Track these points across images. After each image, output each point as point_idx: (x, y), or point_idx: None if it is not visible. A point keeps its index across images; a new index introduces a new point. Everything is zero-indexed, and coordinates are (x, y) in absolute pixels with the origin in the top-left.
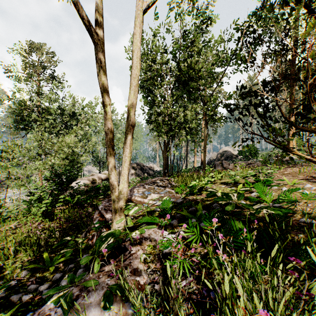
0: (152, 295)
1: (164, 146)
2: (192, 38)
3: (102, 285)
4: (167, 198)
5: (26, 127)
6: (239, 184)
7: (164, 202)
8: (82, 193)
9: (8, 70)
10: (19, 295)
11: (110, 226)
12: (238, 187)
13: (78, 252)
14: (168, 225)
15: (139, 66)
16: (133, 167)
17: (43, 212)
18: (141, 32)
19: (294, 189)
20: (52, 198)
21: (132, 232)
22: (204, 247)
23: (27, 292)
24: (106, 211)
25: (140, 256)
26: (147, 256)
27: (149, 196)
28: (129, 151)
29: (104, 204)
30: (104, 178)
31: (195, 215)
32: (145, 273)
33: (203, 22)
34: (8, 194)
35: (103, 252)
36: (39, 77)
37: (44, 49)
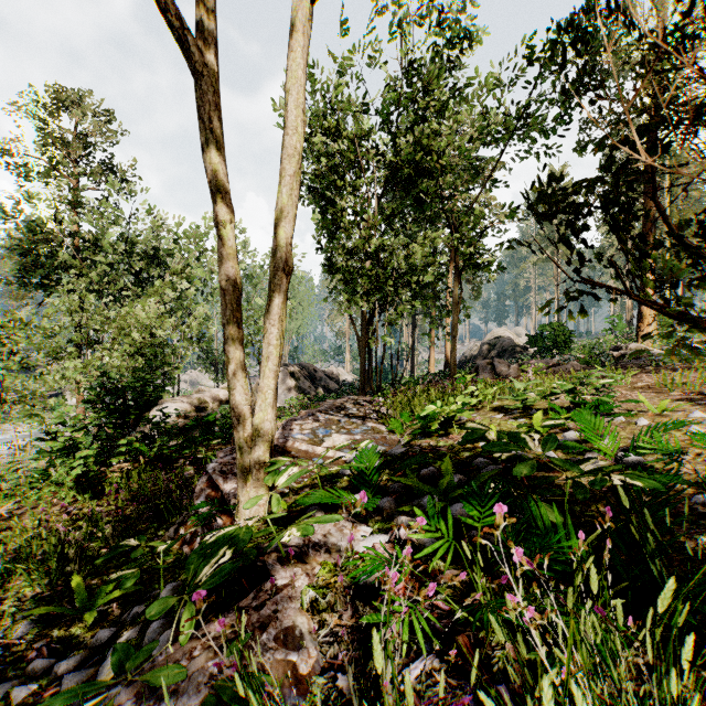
0: (329, 705)
1: (362, 325)
2: (427, 78)
3: (199, 678)
4: (369, 443)
5: (47, 281)
6: (536, 411)
7: (361, 455)
8: (172, 434)
9: (5, 152)
10: (6, 686)
11: (233, 512)
12: (534, 418)
13: (158, 573)
14: (371, 511)
15: (302, 129)
16: (292, 374)
17: (78, 478)
18: (306, 46)
19: (671, 423)
20: (103, 444)
21: (283, 529)
22: (462, 568)
23: (27, 678)
24: (226, 476)
25: (301, 596)
26: (319, 592)
27: (328, 439)
28: (278, 334)
29: (221, 458)
30: (225, 398)
31: (436, 485)
32: (313, 642)
33: (451, 44)
34: (6, 436)
35: (195, 597)
36: (76, 167)
37: (87, 104)
